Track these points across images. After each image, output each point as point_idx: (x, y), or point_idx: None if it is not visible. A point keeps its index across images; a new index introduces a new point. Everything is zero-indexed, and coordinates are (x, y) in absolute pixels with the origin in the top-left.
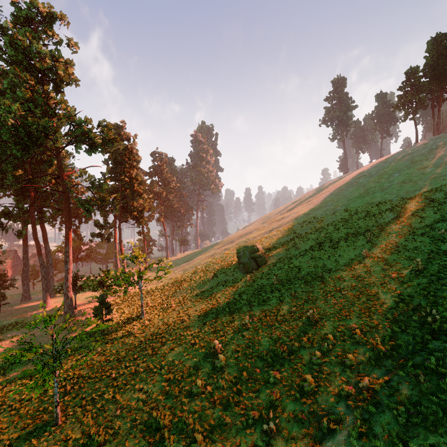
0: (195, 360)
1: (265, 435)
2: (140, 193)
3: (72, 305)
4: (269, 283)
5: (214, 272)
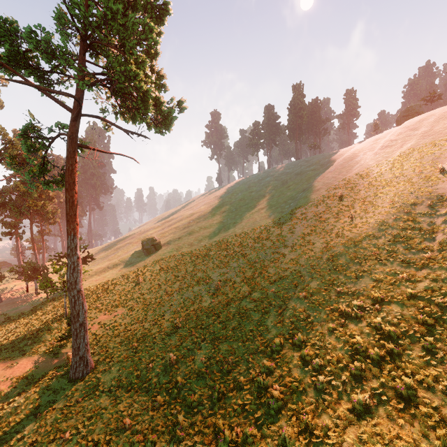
0: (130, 287)
1: (164, 293)
2: (51, 197)
3: None
4: (163, 257)
5: (125, 257)
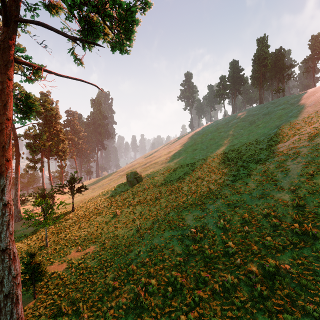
0: (108, 219)
1: (136, 230)
2: (63, 140)
3: (20, 211)
4: (142, 189)
5: (113, 187)
